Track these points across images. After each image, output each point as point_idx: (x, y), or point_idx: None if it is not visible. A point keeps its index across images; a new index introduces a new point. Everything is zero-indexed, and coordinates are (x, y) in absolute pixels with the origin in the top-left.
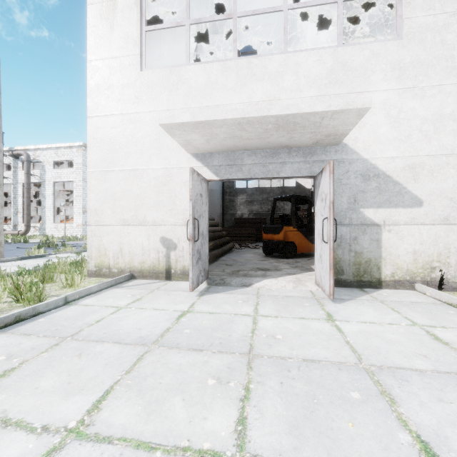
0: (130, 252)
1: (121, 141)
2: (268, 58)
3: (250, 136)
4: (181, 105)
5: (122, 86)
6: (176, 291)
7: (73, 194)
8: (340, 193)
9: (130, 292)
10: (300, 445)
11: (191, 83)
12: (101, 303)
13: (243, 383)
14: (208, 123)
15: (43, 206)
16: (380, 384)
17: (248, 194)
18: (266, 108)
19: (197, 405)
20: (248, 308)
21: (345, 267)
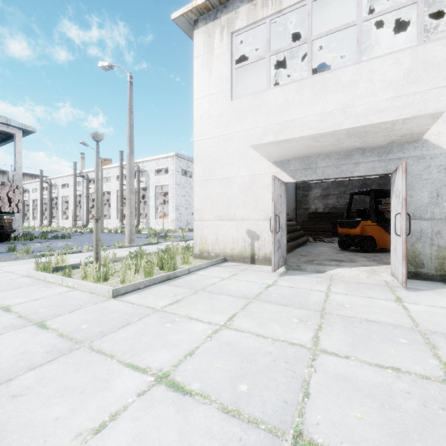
0: (223, 241)
1: (216, 156)
2: (341, 71)
3: (324, 144)
4: (262, 123)
5: (218, 114)
6: (261, 272)
7: (166, 195)
8: (419, 188)
9: (227, 270)
10: (354, 351)
11: (271, 104)
12: (211, 275)
13: (317, 324)
14: (287, 141)
15: (148, 206)
16: (429, 339)
17: (323, 188)
18: (338, 124)
19: (287, 327)
20: (322, 287)
21: (425, 261)
